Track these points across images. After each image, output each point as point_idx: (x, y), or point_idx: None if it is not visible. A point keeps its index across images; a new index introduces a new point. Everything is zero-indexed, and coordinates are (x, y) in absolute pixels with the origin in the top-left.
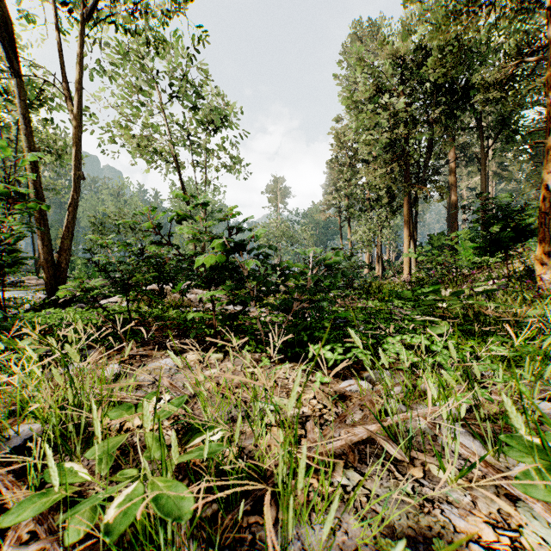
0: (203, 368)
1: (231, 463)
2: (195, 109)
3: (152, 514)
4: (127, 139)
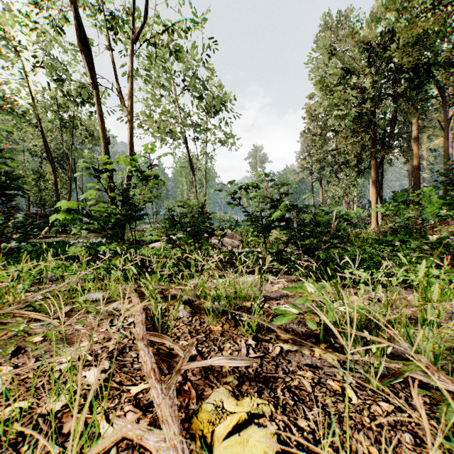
0: (271, 284)
1: (336, 322)
2: (199, 97)
3: (316, 336)
4: (151, 124)
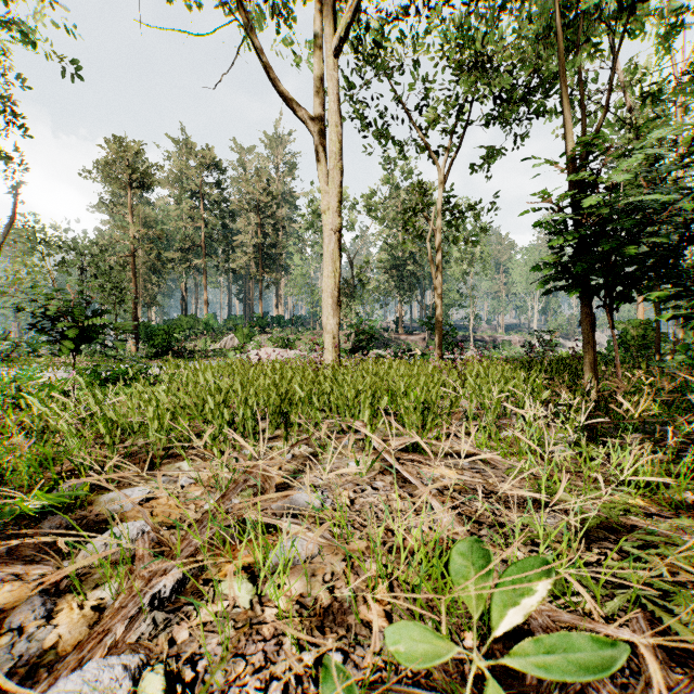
0: None
1: None
2: None
3: None
4: None
